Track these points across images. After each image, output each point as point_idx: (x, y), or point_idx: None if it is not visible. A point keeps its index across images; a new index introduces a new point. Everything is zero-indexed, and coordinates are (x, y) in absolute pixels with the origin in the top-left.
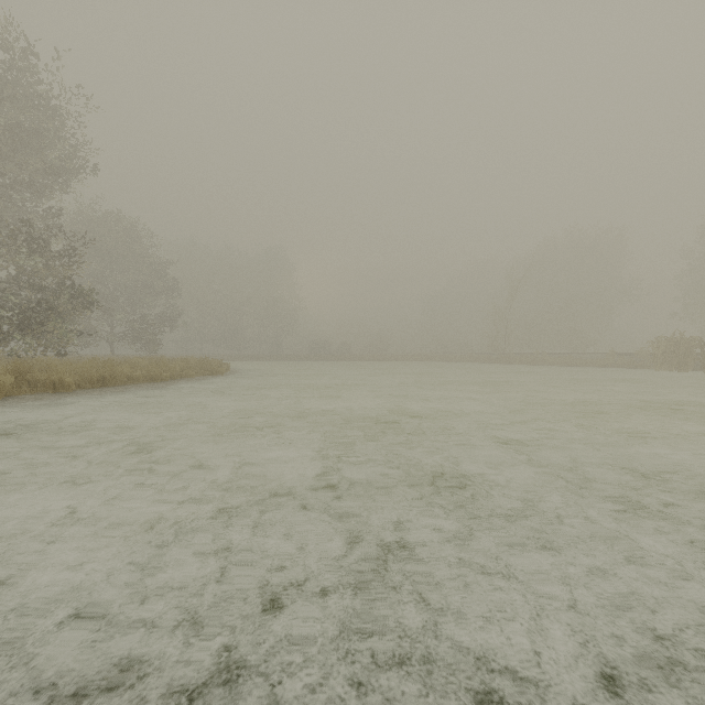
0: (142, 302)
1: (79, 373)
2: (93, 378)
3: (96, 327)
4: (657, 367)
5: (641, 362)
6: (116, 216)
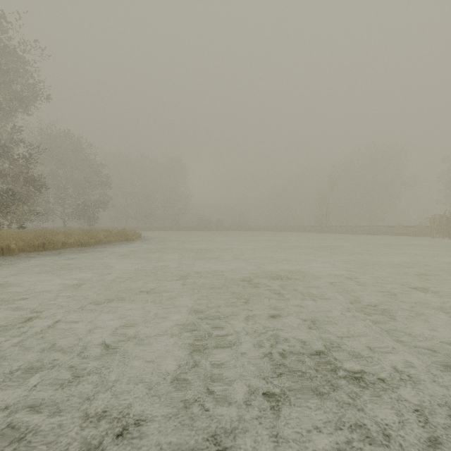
0: (85, 192)
1: (25, 241)
2: (35, 244)
3: (52, 208)
4: (433, 235)
5: (420, 232)
6: (66, 134)
